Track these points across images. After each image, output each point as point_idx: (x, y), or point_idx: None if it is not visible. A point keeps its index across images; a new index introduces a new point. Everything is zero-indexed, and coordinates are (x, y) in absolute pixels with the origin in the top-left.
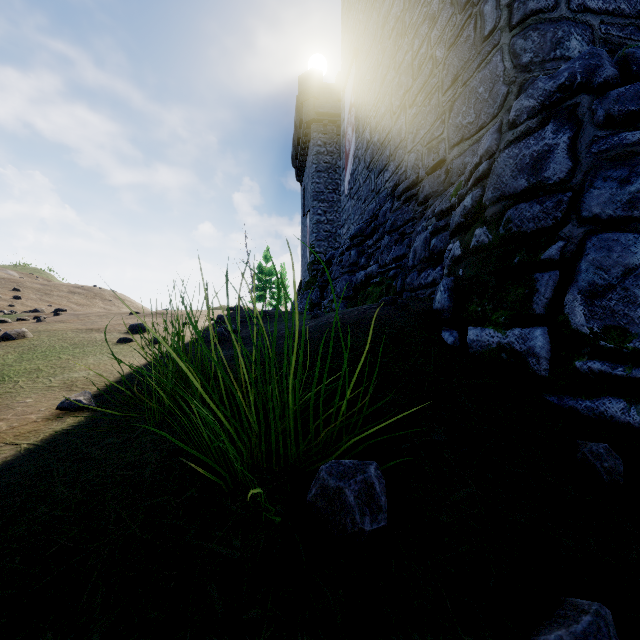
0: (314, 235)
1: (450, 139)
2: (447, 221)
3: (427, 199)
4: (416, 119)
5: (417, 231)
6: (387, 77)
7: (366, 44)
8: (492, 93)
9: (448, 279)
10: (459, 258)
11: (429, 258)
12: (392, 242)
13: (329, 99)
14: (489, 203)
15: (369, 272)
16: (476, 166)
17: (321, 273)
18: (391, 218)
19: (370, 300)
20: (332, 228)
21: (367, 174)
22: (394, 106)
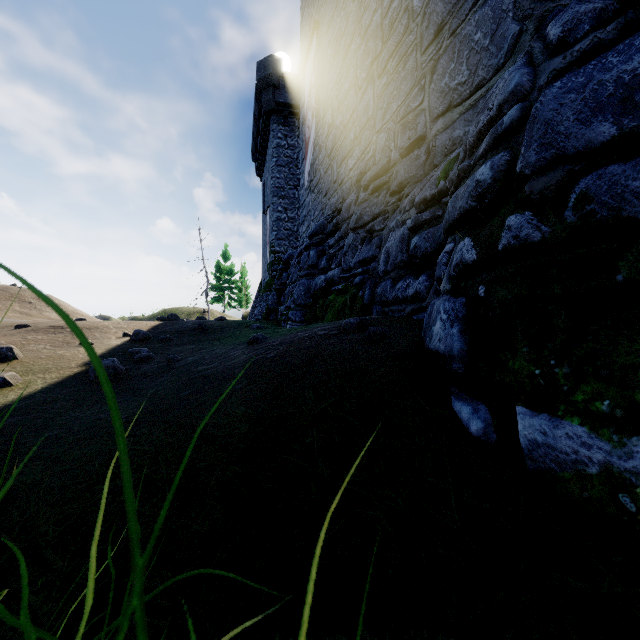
0: (274, 233)
1: (432, 109)
2: (434, 212)
3: (402, 187)
4: (387, 90)
5: (390, 227)
6: (351, 46)
7: (327, 14)
8: (495, 37)
9: (455, 301)
10: (474, 266)
11: (408, 262)
12: (358, 241)
13: (290, 89)
14: (532, 171)
15: (330, 277)
16: (490, 122)
17: (278, 275)
18: (356, 212)
19: (331, 312)
20: (293, 226)
21: (329, 163)
22: (360, 79)
